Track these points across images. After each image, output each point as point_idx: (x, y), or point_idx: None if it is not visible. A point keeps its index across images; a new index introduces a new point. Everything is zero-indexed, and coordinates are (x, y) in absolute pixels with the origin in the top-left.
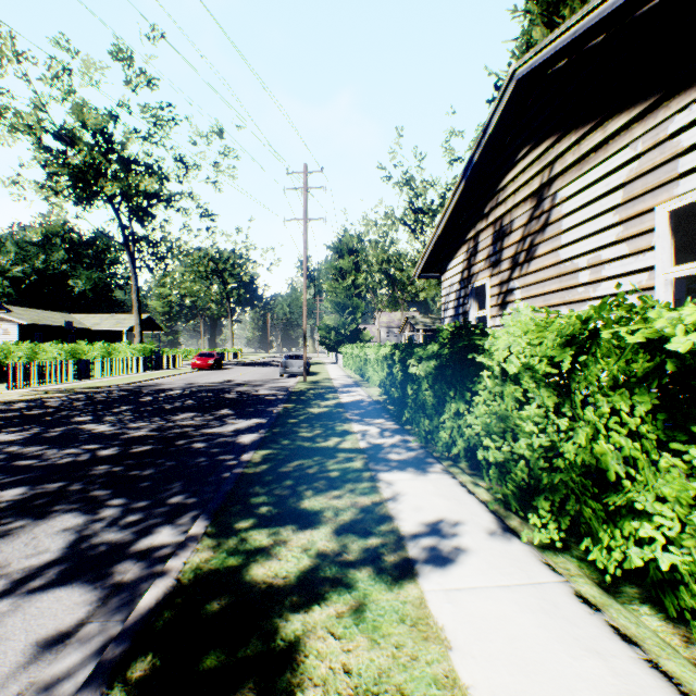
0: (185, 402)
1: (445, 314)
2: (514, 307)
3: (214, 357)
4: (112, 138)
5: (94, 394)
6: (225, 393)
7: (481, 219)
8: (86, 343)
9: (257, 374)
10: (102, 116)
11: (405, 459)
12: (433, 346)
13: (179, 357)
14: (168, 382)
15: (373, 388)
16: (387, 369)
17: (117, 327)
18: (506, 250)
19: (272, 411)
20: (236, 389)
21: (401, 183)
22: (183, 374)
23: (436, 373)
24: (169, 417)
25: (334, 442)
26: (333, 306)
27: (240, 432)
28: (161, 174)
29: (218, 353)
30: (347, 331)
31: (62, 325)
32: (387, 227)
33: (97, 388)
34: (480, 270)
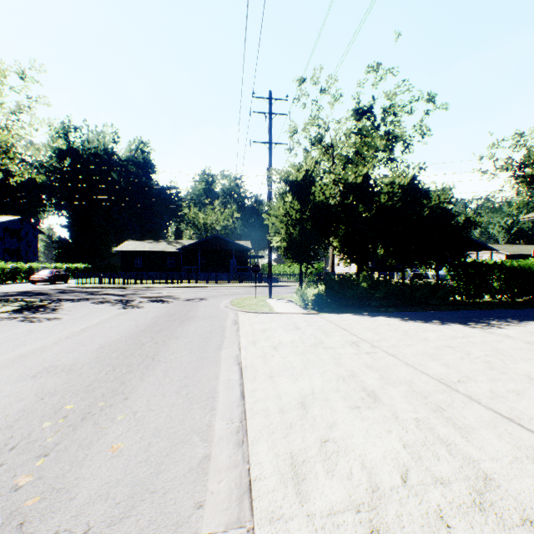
0: None
1: None
2: None
3: None
4: None
5: None
6: None
7: None
8: None
9: None
10: None
11: None
12: None
13: None
14: None
15: None
16: None
17: None
18: None
19: None
20: None
21: None
22: None
23: None
24: None
25: None
26: None
27: None
28: None
29: None
30: None
31: (529, 254)
32: None
33: None
34: None
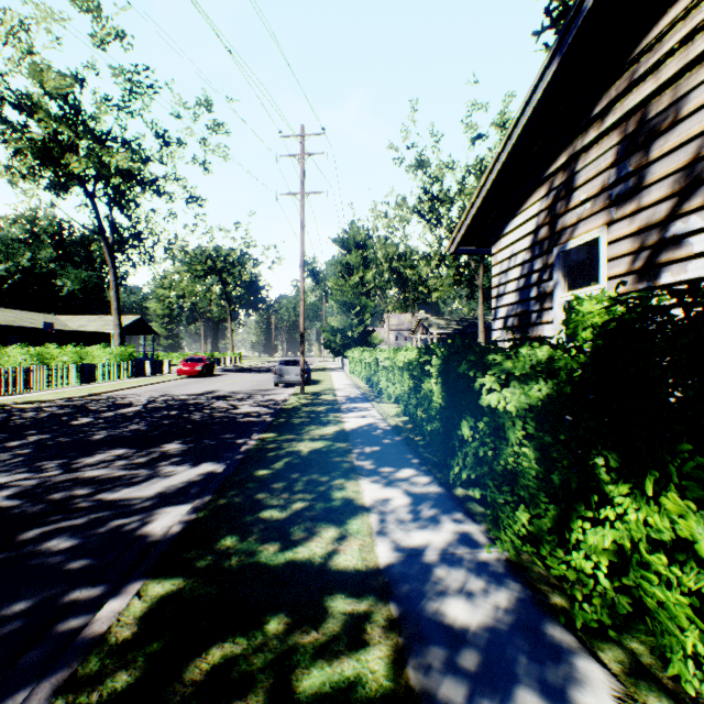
0: (127, 428)
1: (499, 302)
2: (690, 269)
3: (203, 362)
4: (79, 107)
5: (20, 412)
6: (194, 410)
7: (583, 129)
8: (56, 346)
9: (249, 383)
10: (64, 78)
11: (493, 630)
12: (535, 348)
13: (167, 362)
14: (136, 393)
15: (387, 404)
16: (409, 381)
17: (104, 330)
18: (659, 163)
19: (241, 446)
20: (212, 405)
21: (416, 165)
22: (163, 382)
23: (549, 409)
24: (77, 458)
25: (324, 543)
26: (338, 305)
27: (165, 499)
28: (140, 152)
29: (208, 358)
30: (354, 333)
31: (41, 327)
32: (399, 218)
33: (36, 403)
34: (580, 218)
